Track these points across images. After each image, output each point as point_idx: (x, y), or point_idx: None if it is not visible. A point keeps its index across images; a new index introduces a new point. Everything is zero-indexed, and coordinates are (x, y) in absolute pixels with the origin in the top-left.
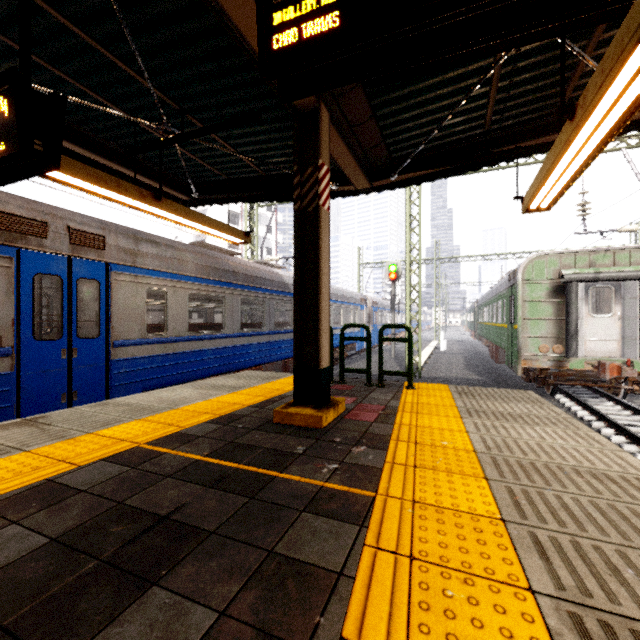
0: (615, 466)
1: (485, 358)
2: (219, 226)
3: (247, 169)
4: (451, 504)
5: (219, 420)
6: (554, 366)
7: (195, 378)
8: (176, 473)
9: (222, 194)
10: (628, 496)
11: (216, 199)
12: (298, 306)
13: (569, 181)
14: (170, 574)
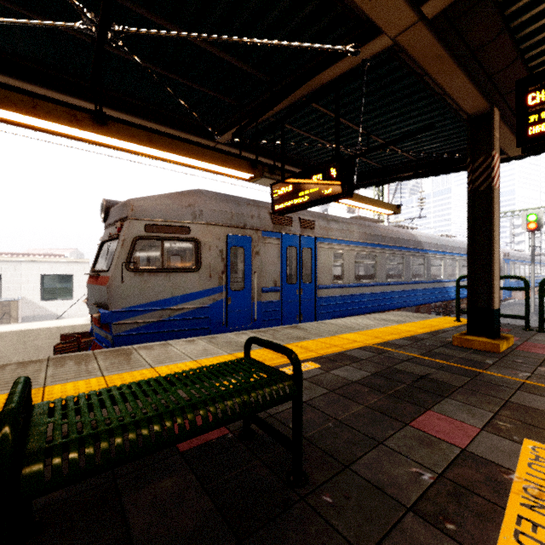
0: None
1: None
2: (381, 204)
3: (399, 158)
4: None
5: (407, 339)
6: None
7: (358, 313)
8: (408, 360)
9: (376, 179)
10: None
11: (369, 183)
12: (470, 262)
13: None
14: (450, 396)
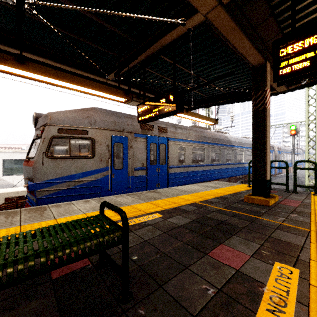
0: None
1: None
2: (206, 118)
3: (217, 91)
4: None
5: (218, 198)
6: None
7: (194, 182)
8: (216, 211)
9: (204, 104)
10: None
11: (200, 106)
12: (254, 152)
13: None
14: (236, 234)
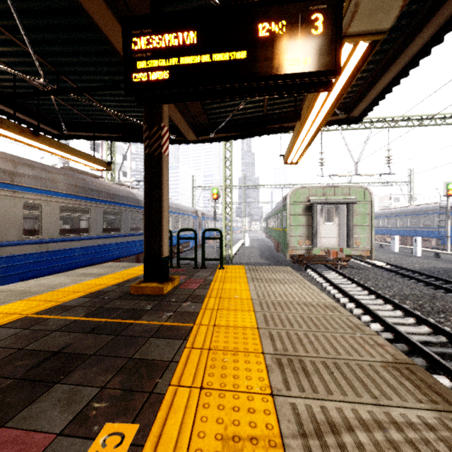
0: (316, 299)
1: (272, 250)
2: (86, 157)
3: (109, 117)
4: (234, 324)
5: (90, 295)
6: (306, 253)
7: (66, 270)
8: (61, 328)
9: (88, 133)
10: (316, 311)
11: (83, 135)
12: (147, 217)
13: (304, 150)
14: (66, 377)
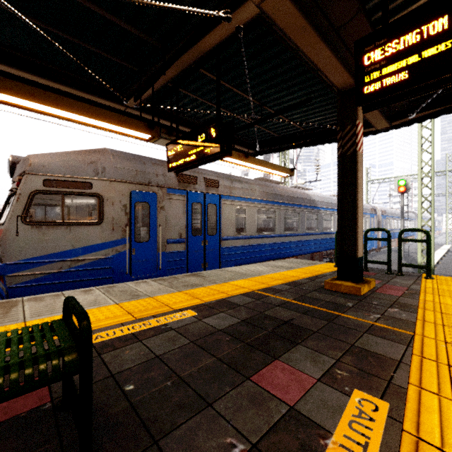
0: None
1: None
2: (276, 167)
3: (292, 128)
4: None
5: (289, 284)
6: None
7: (259, 261)
8: (280, 305)
9: (274, 146)
10: None
11: (270, 150)
12: (340, 216)
13: None
14: (303, 342)
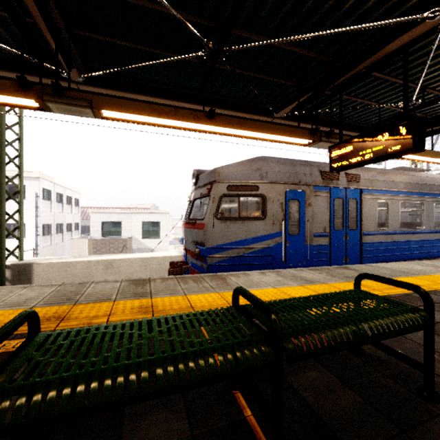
0: None
1: None
2: (433, 154)
3: None
4: None
5: None
6: None
7: (403, 259)
8: None
9: None
10: None
11: None
12: None
13: None
14: None
